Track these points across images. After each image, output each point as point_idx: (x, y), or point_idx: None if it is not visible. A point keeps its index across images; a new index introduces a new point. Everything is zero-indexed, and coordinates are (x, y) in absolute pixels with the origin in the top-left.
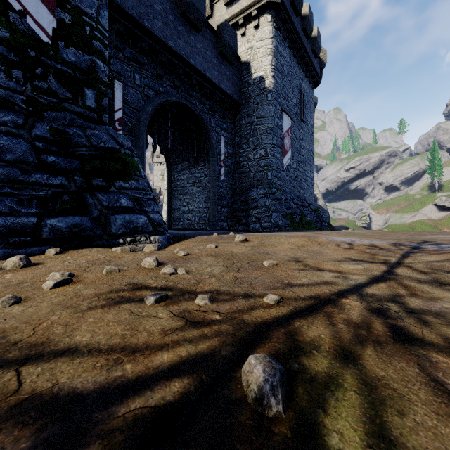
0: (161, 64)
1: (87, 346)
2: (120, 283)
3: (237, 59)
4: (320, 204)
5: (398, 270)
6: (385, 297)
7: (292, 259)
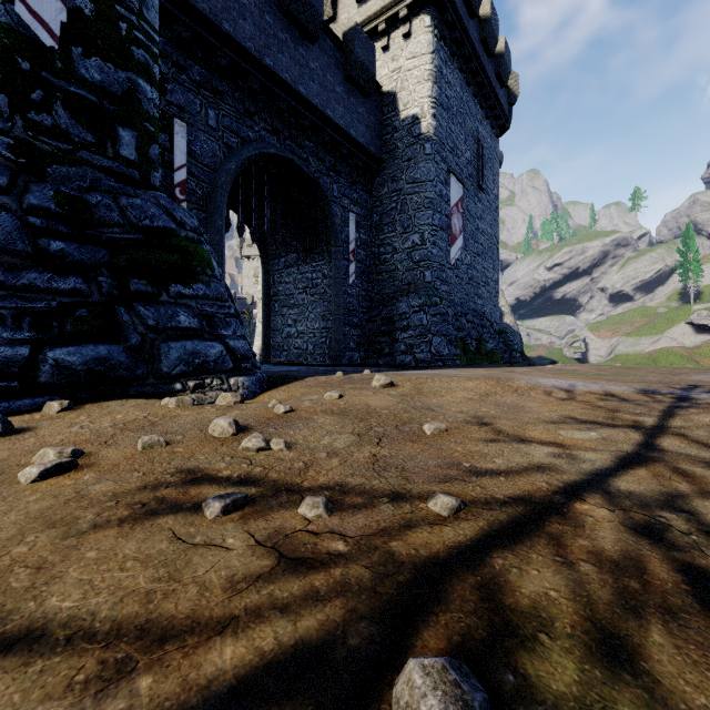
0: (251, 93)
1: (67, 625)
2: (164, 468)
3: (375, 88)
4: (507, 323)
5: (663, 441)
6: (655, 499)
7: (472, 419)
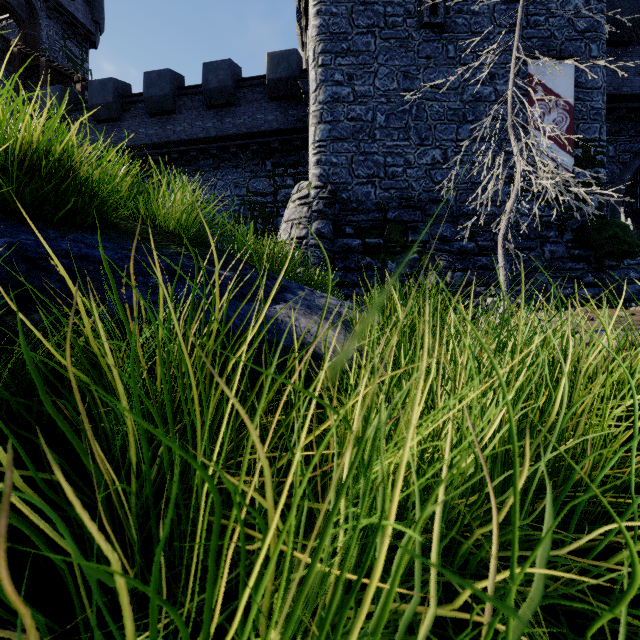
0: None
1: None
2: None
3: None
4: None
5: None
6: None
7: None
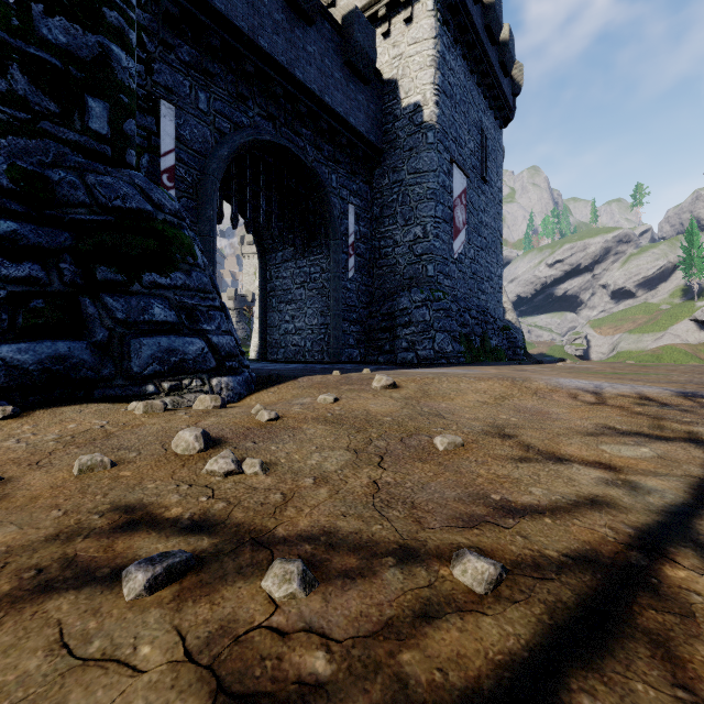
0: (244, 76)
1: None
2: (96, 503)
3: (375, 75)
4: (509, 320)
5: None
6: None
7: (491, 428)
